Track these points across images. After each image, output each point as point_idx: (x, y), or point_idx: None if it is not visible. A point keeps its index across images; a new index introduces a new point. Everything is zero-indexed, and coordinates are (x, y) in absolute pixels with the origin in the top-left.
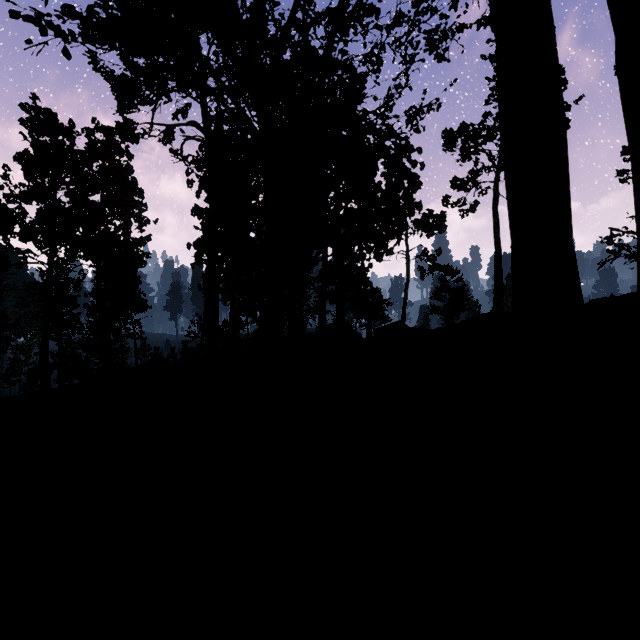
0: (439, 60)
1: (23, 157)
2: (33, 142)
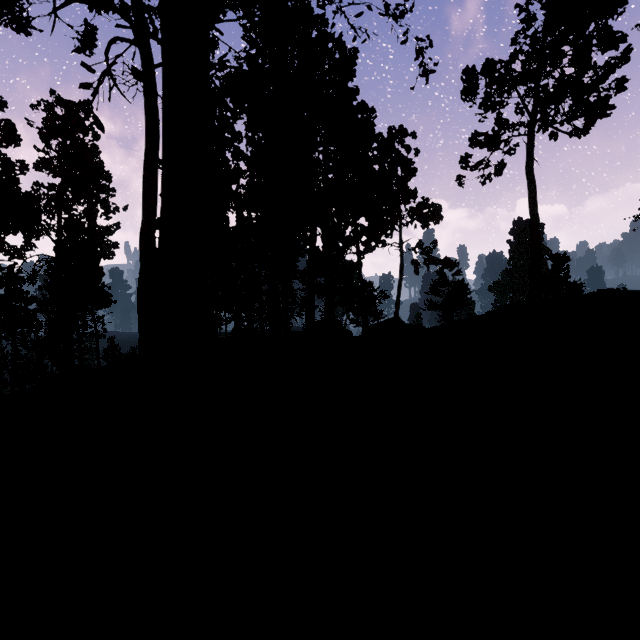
0: None
1: None
2: None
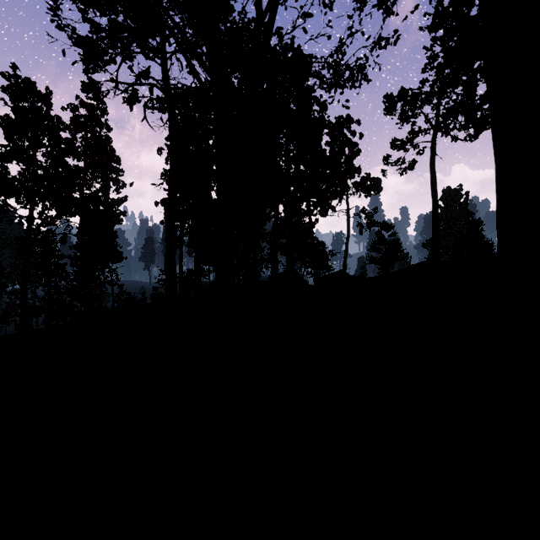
0: (387, 15)
1: (4, 120)
2: (13, 107)
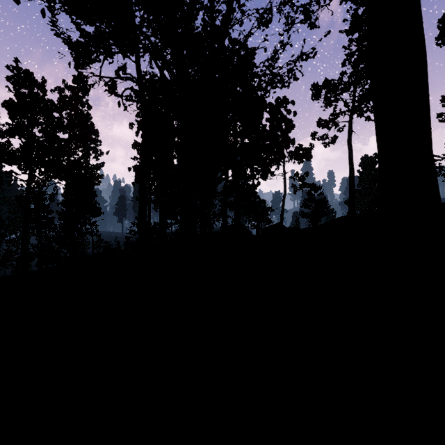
0: (311, 27)
1: (8, 104)
2: (16, 93)
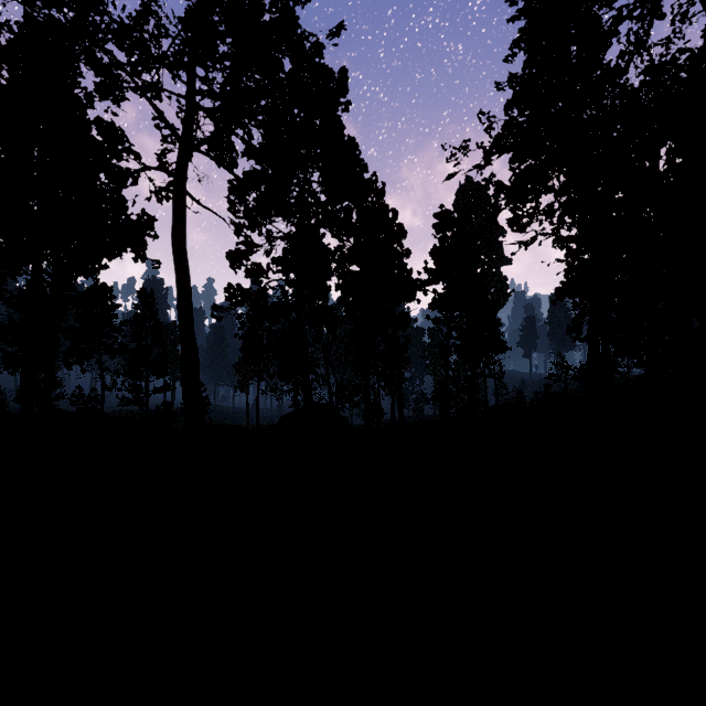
0: None
1: (434, 252)
2: (440, 239)
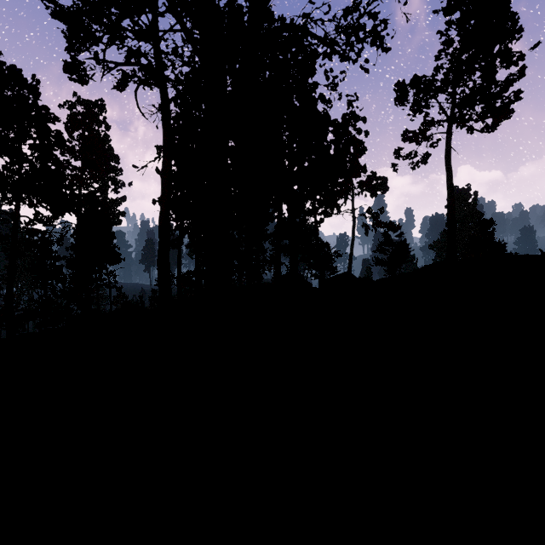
0: None
1: None
2: None
